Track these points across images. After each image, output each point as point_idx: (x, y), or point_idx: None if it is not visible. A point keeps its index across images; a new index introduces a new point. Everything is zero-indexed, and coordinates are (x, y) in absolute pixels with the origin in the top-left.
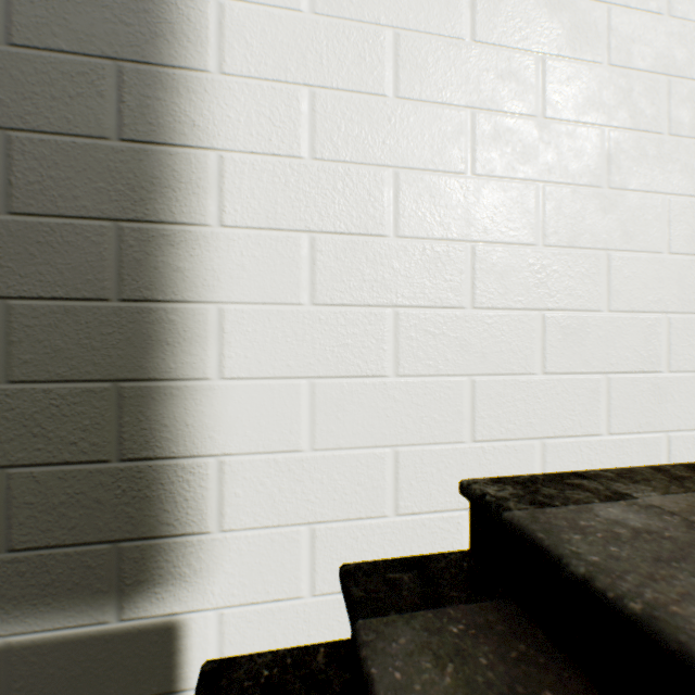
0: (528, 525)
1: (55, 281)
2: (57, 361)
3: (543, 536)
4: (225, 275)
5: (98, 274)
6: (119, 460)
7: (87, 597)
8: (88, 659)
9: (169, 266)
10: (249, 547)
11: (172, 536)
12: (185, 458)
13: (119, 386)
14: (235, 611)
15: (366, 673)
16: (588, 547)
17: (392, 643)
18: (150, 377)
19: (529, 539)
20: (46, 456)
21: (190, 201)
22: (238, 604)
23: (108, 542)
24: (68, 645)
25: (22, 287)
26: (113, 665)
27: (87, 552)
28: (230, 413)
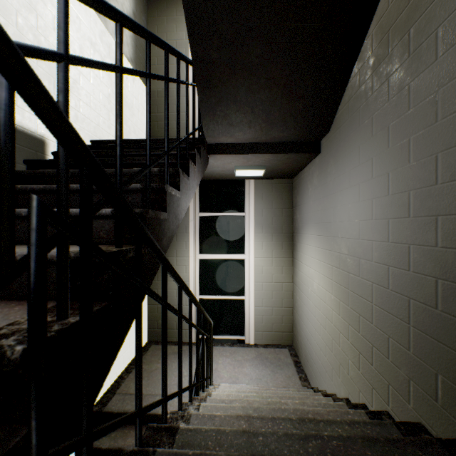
0: (108, 410)
1: None
2: None
3: (111, 410)
4: None
5: None
6: None
7: None
8: None
9: None
10: None
11: None
12: None
13: None
14: None
15: (95, 447)
16: (116, 407)
17: (95, 442)
18: None
19: (109, 412)
20: None
21: None
22: None
23: None
24: None
25: None
26: None
27: None
28: None
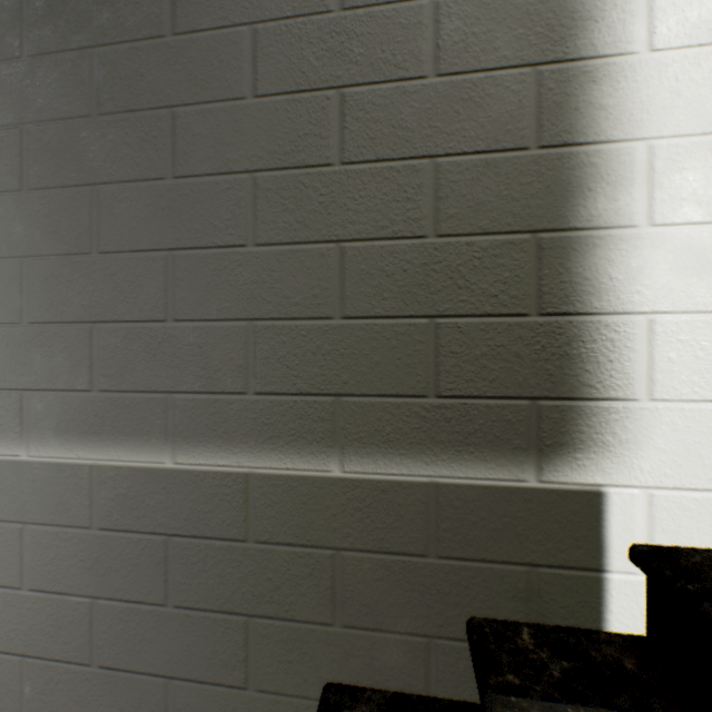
0: None
1: (476, 136)
2: (477, 214)
3: None
4: (654, 107)
5: (516, 123)
6: (537, 315)
7: (505, 452)
8: (506, 515)
9: (590, 105)
10: (684, 423)
11: (592, 400)
12: (607, 315)
13: (537, 237)
14: (666, 495)
15: None
16: None
17: None
18: (569, 227)
19: None
20: (468, 308)
21: (613, 30)
22: (670, 487)
23: (525, 398)
24: (488, 497)
25: (447, 145)
26: (531, 526)
27: (505, 406)
28: (661, 265)
